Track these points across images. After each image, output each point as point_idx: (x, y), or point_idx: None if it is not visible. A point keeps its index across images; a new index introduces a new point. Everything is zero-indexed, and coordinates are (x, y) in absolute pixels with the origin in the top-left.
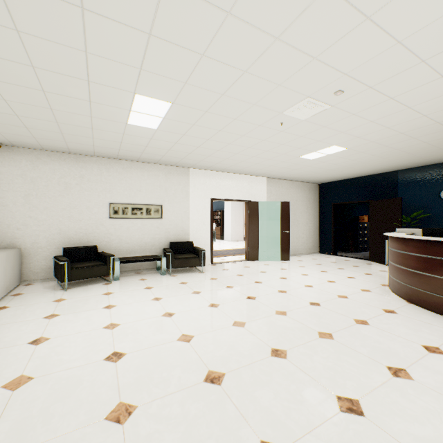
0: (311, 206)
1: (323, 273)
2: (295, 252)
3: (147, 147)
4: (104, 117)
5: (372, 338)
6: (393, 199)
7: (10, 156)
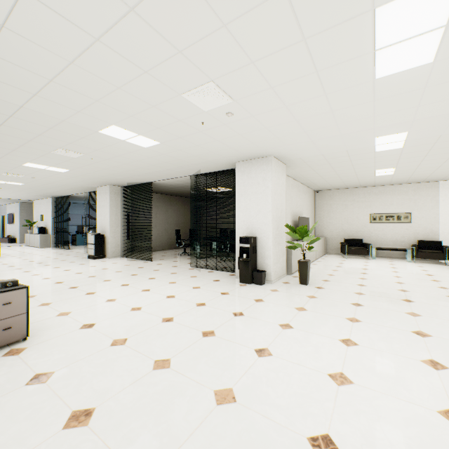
0: None
1: None
2: None
3: (392, 179)
4: (363, 177)
5: None
6: None
7: (321, 195)
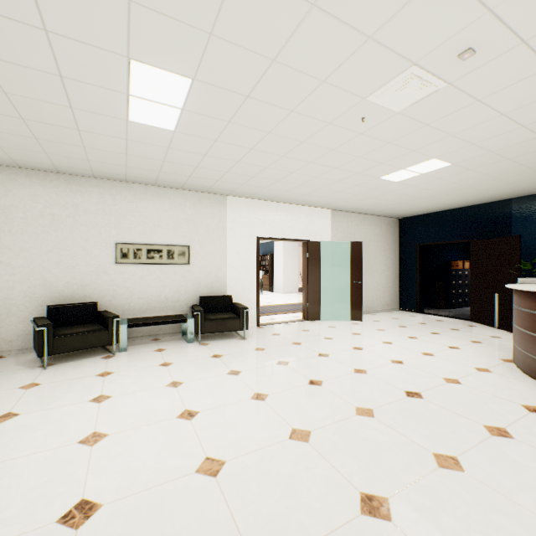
0: (389, 248)
1: (413, 341)
2: (369, 309)
3: (165, 163)
4: (91, 108)
5: (529, 470)
6: (507, 237)
7: None
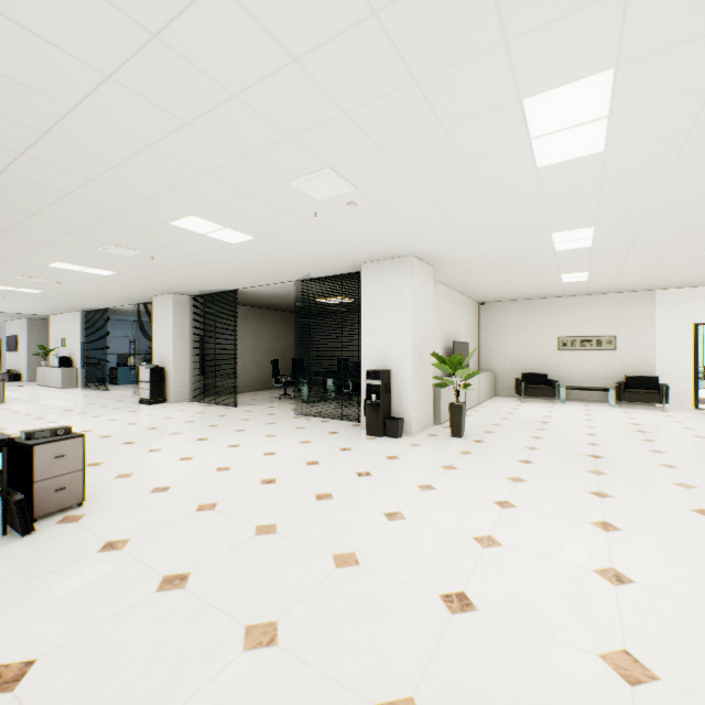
0: None
1: None
2: None
3: (588, 288)
4: (545, 284)
5: None
6: None
7: (488, 309)
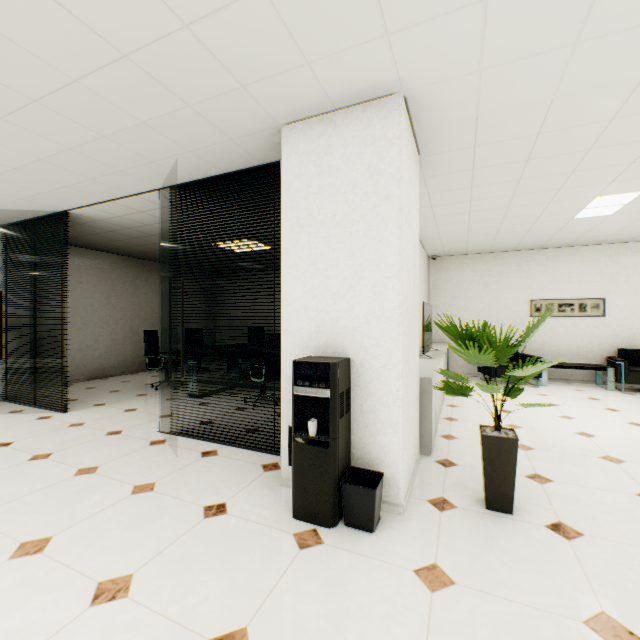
0: None
1: None
2: None
3: (588, 232)
4: (548, 220)
5: None
6: None
7: (440, 265)
